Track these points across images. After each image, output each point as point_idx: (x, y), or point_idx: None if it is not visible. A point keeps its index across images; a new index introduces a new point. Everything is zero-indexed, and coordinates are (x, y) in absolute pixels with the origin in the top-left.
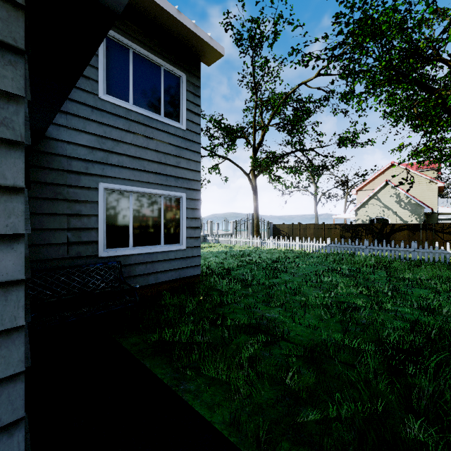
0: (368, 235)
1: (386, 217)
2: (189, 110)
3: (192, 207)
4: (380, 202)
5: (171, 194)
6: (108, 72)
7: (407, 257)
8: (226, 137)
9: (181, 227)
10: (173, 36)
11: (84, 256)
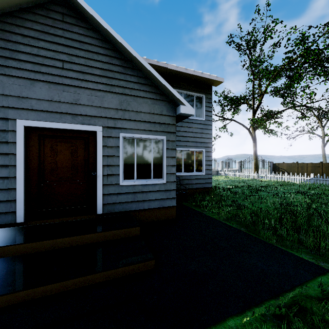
0: None
1: None
2: (207, 111)
3: (208, 155)
4: None
5: (198, 150)
6: None
7: None
8: (232, 105)
9: (203, 165)
10: (199, 81)
11: None
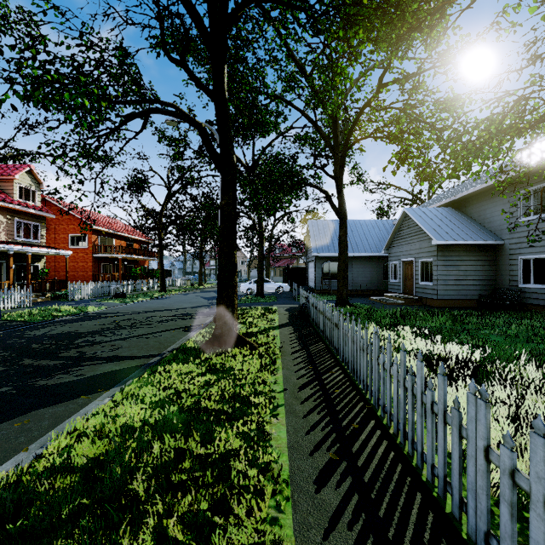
0: None
1: None
2: None
3: None
4: None
5: None
6: (523, 208)
7: None
8: None
9: None
10: None
11: (514, 285)
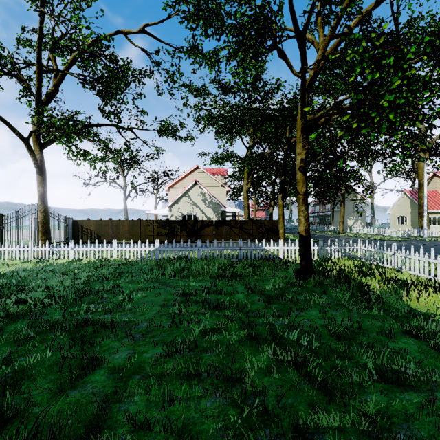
0: (183, 231)
1: (195, 214)
2: None
3: None
4: (191, 200)
5: None
6: None
7: (235, 256)
8: None
9: None
10: None
11: None
